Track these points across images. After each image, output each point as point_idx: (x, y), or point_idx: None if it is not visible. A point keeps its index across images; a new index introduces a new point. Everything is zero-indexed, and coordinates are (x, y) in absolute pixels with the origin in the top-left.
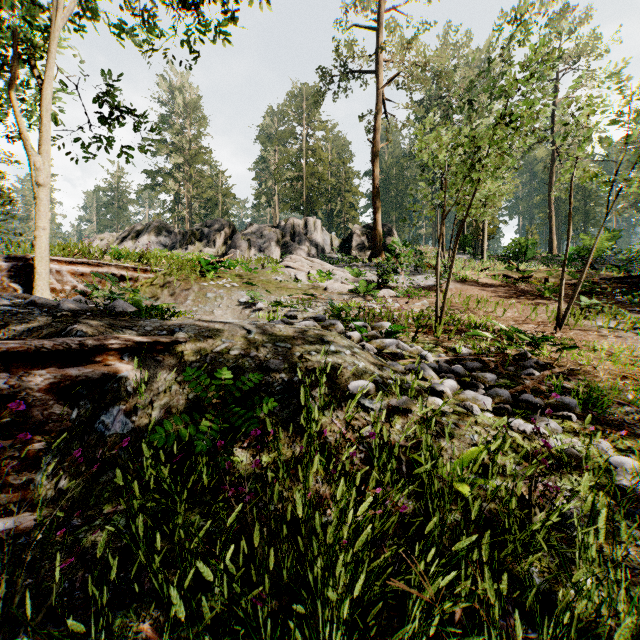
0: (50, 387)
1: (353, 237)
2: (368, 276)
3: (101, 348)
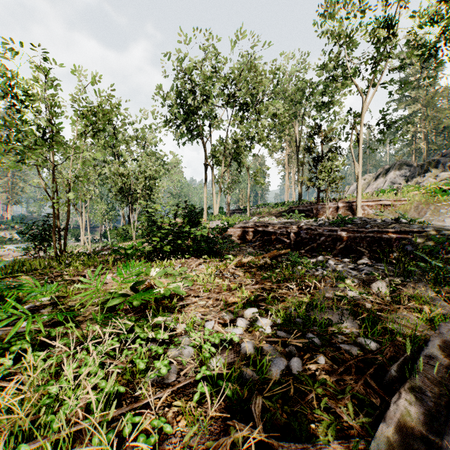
0: (394, 238)
1: None
2: None
3: (404, 231)
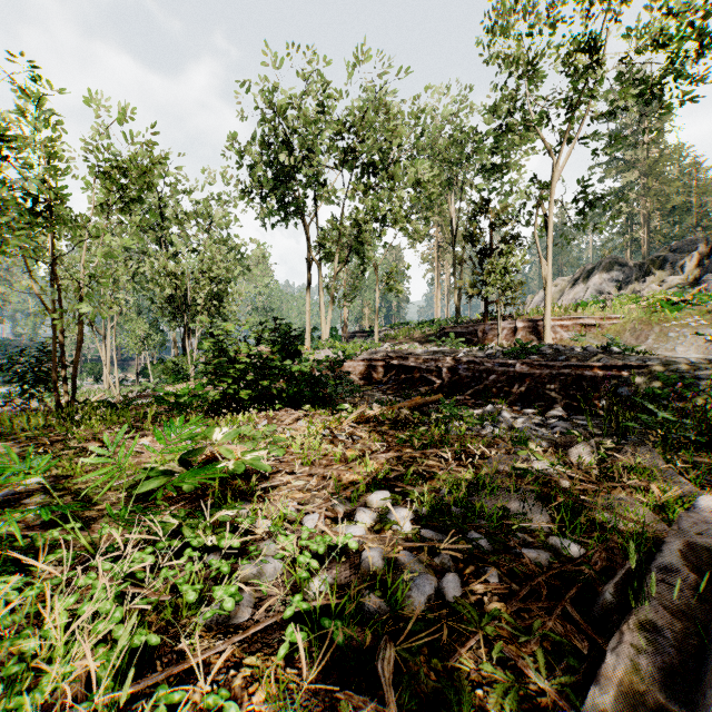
0: (602, 377)
1: None
2: None
3: (616, 366)
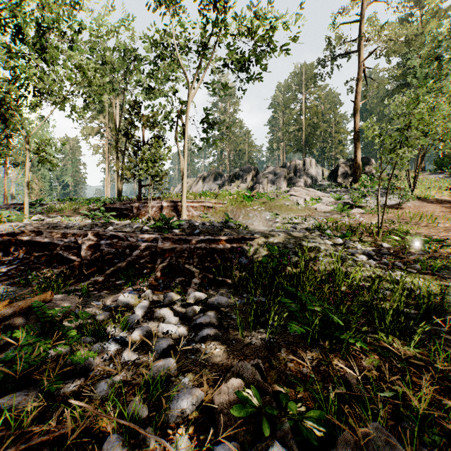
0: (228, 249)
1: (339, 169)
2: (346, 199)
3: (237, 239)
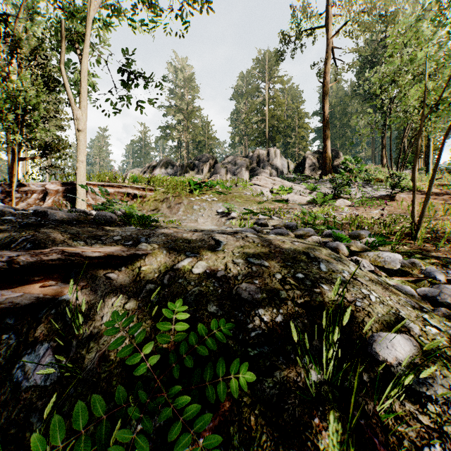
0: None
1: (306, 160)
2: (322, 189)
3: (39, 265)
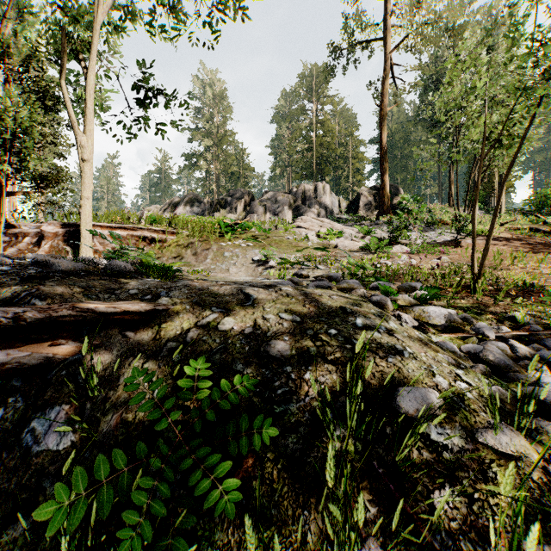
0: None
1: (360, 198)
2: (378, 233)
3: (48, 322)
